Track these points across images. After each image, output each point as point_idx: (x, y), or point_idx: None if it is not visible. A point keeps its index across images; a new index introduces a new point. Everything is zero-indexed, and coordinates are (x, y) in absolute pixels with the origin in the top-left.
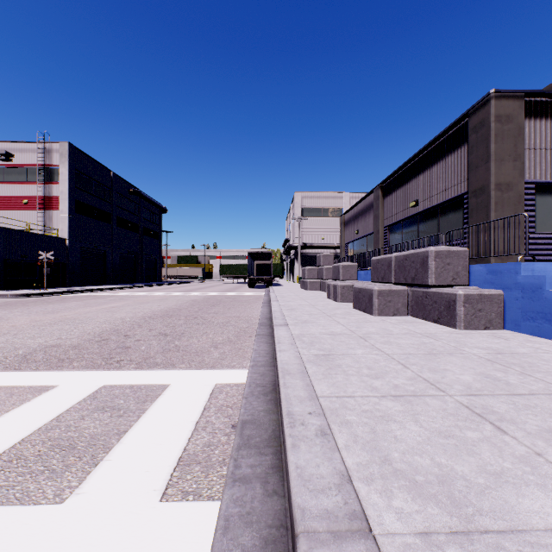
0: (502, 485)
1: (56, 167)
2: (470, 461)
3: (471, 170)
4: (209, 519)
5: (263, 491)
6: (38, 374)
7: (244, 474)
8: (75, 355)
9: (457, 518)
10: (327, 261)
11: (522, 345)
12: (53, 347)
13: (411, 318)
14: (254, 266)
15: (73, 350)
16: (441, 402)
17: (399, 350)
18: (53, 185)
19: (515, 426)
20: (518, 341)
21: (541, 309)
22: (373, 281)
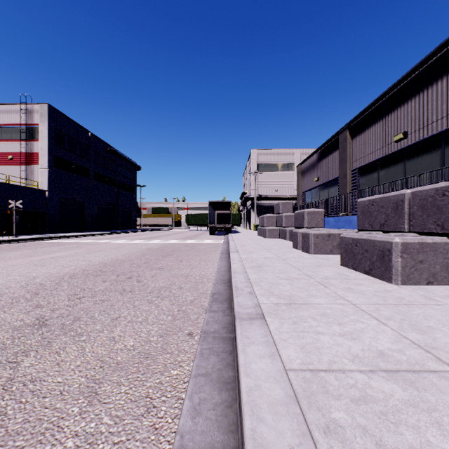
0: None
1: (37, 126)
2: None
3: None
4: None
5: None
6: None
7: None
8: None
9: None
10: (286, 209)
11: None
12: None
13: None
14: (215, 216)
15: None
16: None
17: None
18: (34, 142)
19: None
20: None
21: None
22: (361, 229)
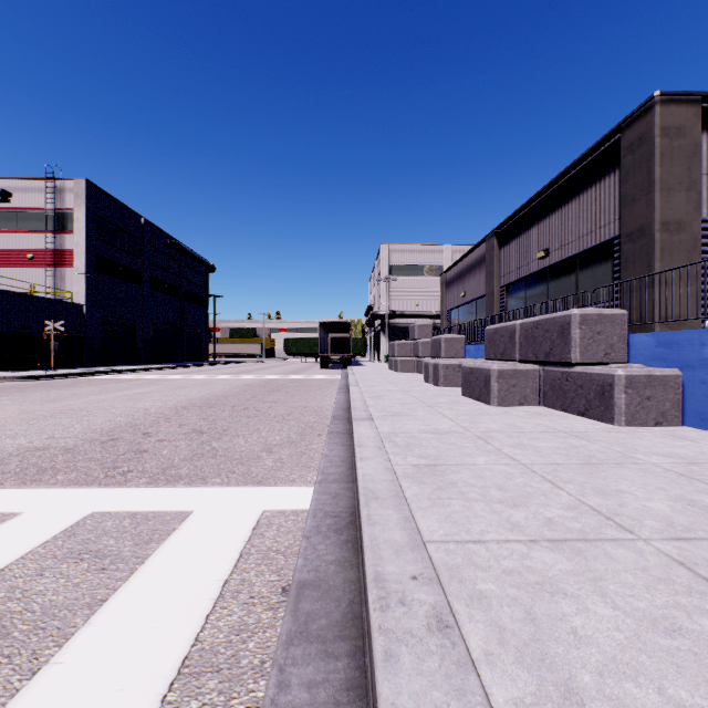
0: None
1: (70, 212)
2: None
3: (625, 204)
4: None
5: None
6: None
7: (294, 706)
8: (64, 463)
9: None
10: (423, 333)
11: None
12: (38, 450)
13: (545, 409)
14: (328, 341)
15: (64, 455)
16: (633, 553)
17: (540, 458)
18: (66, 234)
19: None
20: None
21: None
22: (488, 359)
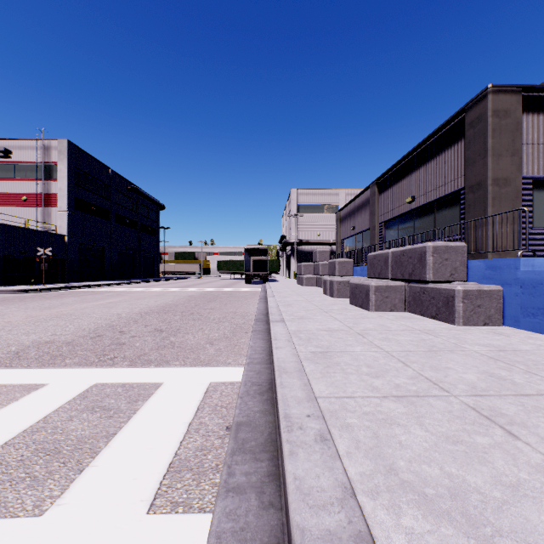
0: (520, 499)
1: (55, 164)
2: (483, 471)
3: (468, 165)
4: (199, 535)
5: (258, 502)
6: (29, 372)
7: (238, 483)
8: (68, 352)
9: (475, 541)
10: (323, 257)
11: (523, 342)
12: (47, 343)
13: (409, 314)
14: (251, 262)
15: (67, 347)
16: (445, 403)
17: (399, 347)
18: (52, 181)
19: (527, 430)
20: (519, 337)
21: (542, 305)
22: (369, 277)
